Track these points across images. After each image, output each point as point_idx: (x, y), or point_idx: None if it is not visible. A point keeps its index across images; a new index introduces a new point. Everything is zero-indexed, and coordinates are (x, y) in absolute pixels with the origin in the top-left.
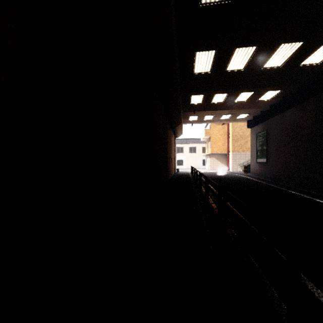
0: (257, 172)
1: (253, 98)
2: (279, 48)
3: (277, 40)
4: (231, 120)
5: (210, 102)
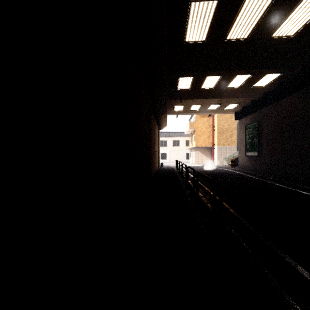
0: (246, 166)
1: (248, 83)
2: (303, 2)
3: None
4: (218, 112)
5: (200, 88)
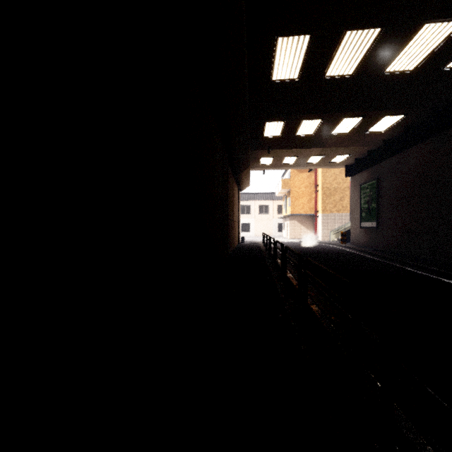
0: (362, 242)
1: (360, 128)
2: (419, 33)
3: (418, 16)
4: (322, 165)
5: (294, 135)
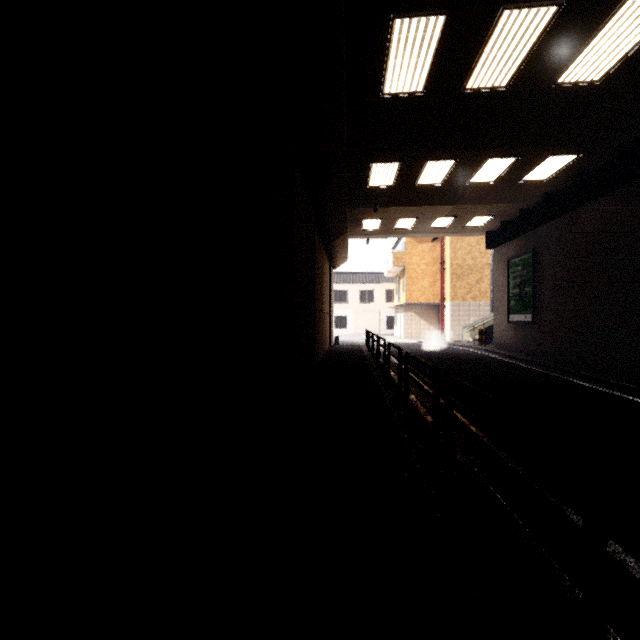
0: (510, 343)
1: (512, 174)
2: (616, 17)
3: None
4: (452, 232)
5: (413, 184)
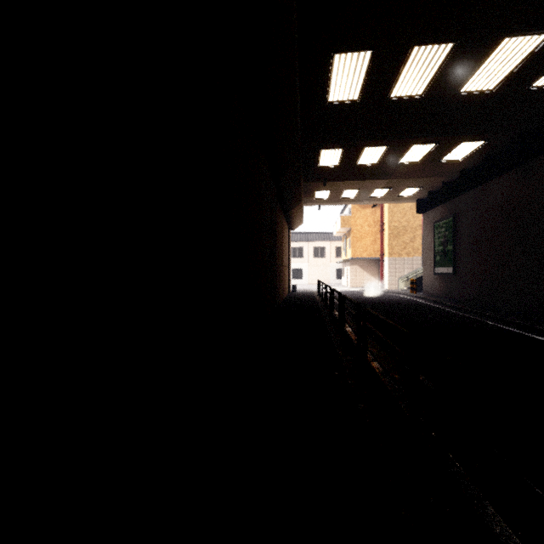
0: (436, 291)
1: (433, 156)
2: (499, 48)
3: (496, 29)
4: (388, 200)
5: (355, 164)
